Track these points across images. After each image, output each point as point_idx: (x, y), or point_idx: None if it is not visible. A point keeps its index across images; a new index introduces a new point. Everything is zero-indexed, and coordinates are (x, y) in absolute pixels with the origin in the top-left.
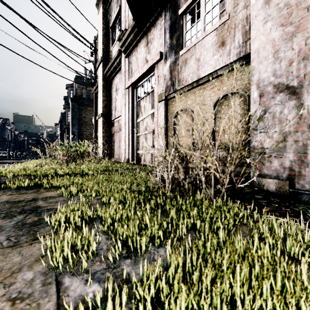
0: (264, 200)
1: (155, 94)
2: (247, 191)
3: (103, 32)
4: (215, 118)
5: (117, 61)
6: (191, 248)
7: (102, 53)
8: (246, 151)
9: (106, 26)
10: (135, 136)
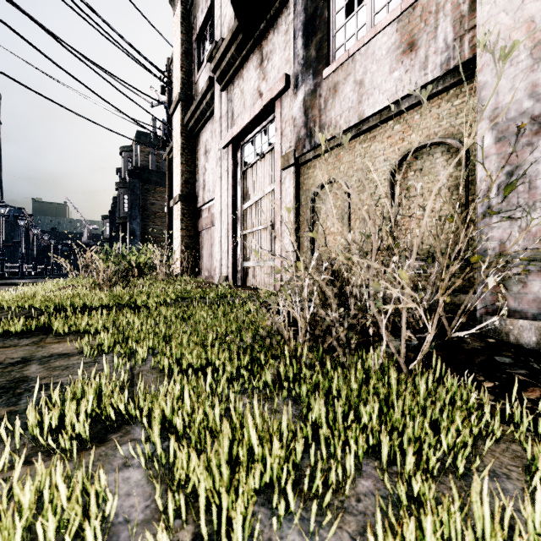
0: (519, 370)
1: (276, 155)
2: (475, 346)
3: (183, 49)
4: (394, 196)
5: (208, 98)
6: (373, 521)
7: (181, 85)
8: (487, 259)
9: (188, 37)
10: (240, 236)
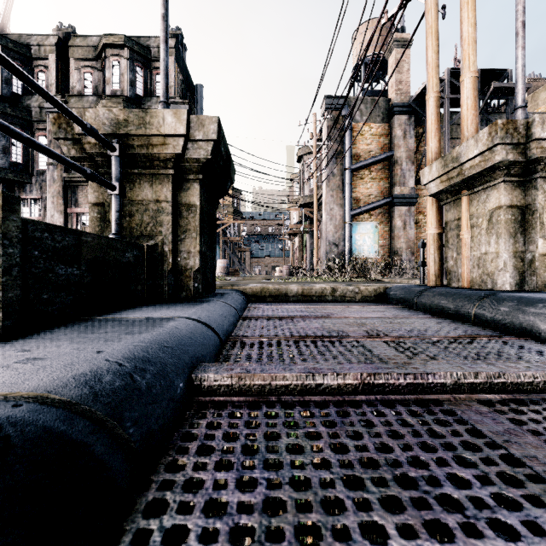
0: None
1: None
2: None
3: None
4: None
5: None
6: None
7: None
8: None
9: None
10: None
